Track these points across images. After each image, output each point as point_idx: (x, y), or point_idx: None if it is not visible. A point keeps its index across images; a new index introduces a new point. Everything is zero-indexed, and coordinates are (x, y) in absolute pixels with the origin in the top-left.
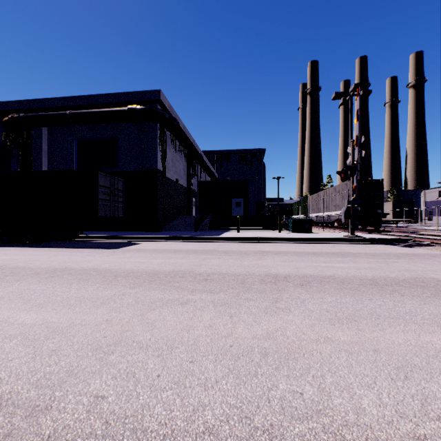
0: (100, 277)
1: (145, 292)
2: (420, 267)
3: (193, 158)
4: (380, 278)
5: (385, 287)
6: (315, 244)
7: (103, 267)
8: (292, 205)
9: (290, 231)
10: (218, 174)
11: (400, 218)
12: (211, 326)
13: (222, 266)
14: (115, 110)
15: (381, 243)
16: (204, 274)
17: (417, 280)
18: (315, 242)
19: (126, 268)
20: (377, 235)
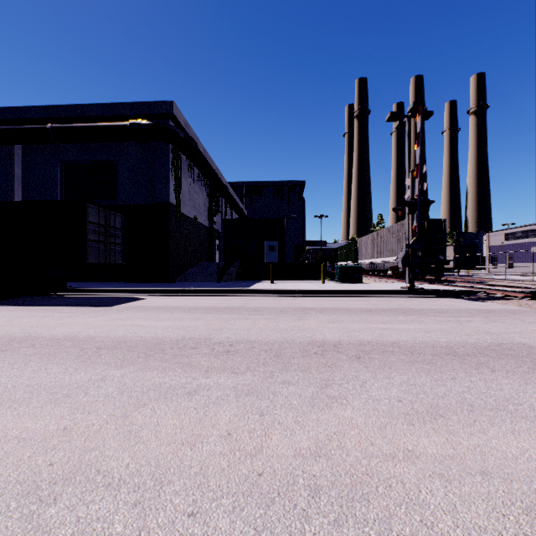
0: (76, 350)
1: (136, 374)
2: (501, 327)
3: (217, 190)
4: (457, 344)
5: (467, 358)
6: (367, 298)
7: (83, 334)
8: (337, 250)
9: (336, 282)
10: (248, 211)
11: (462, 266)
12: (230, 434)
13: (250, 330)
14: (113, 125)
15: (446, 296)
16: (226, 343)
17: (504, 347)
18: (367, 295)
19: (117, 335)
20: (440, 286)
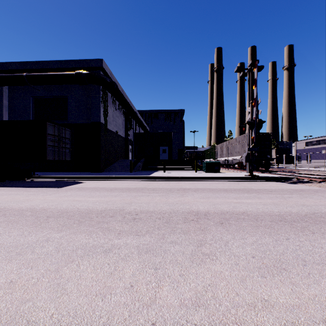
0: (33, 218)
1: (70, 236)
2: (312, 201)
3: (130, 115)
4: (285, 213)
5: (294, 224)
6: (224, 181)
7: (40, 207)
8: (204, 152)
9: (204, 171)
10: (149, 128)
11: (280, 161)
12: (132, 286)
13: (150, 203)
14: (65, 74)
15: (273, 181)
16: (133, 213)
17: (316, 215)
18: (224, 180)
19: (62, 207)
20: (268, 174)
